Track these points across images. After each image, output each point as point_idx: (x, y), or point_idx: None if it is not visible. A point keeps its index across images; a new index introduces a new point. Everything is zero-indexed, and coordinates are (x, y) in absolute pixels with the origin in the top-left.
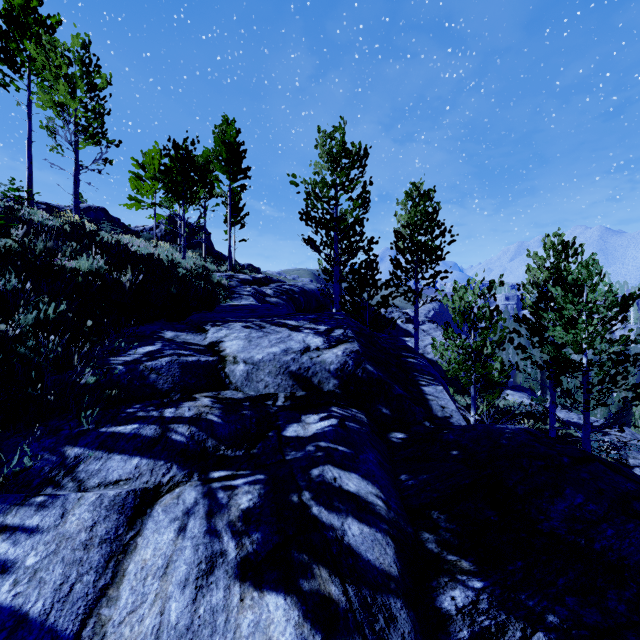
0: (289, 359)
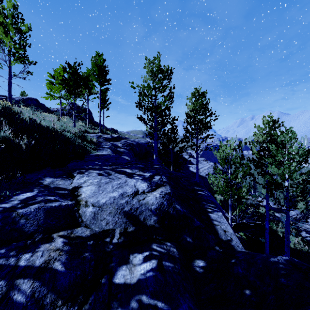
0: (124, 202)
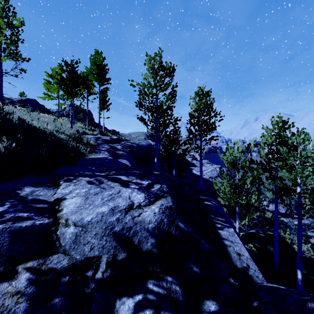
0: (114, 220)
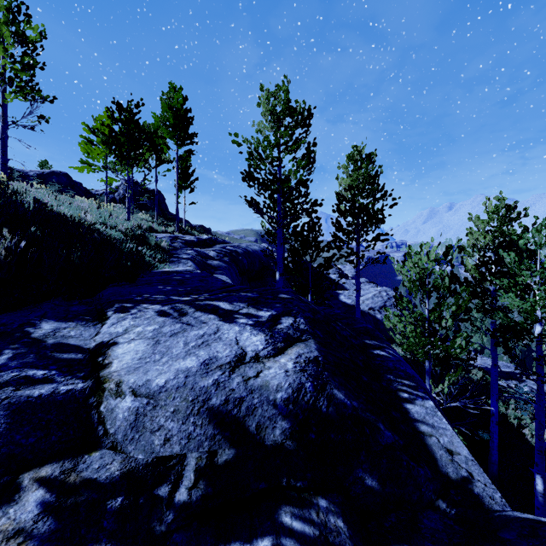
0: (210, 384)
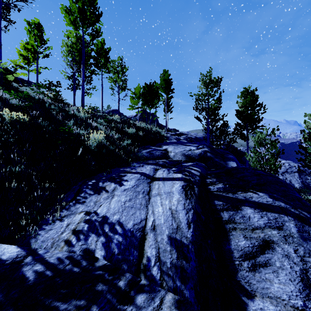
0: (185, 152)
